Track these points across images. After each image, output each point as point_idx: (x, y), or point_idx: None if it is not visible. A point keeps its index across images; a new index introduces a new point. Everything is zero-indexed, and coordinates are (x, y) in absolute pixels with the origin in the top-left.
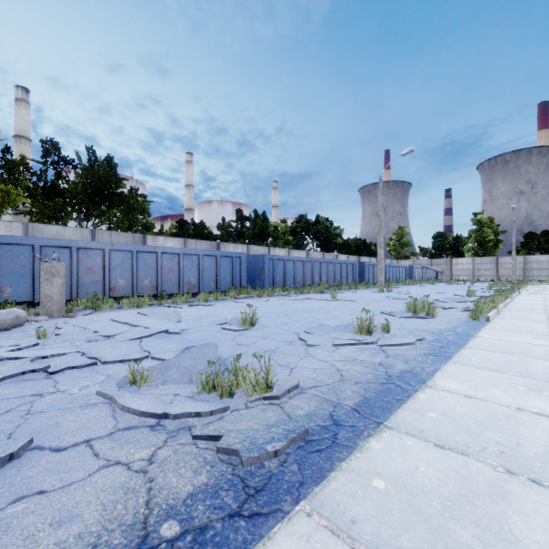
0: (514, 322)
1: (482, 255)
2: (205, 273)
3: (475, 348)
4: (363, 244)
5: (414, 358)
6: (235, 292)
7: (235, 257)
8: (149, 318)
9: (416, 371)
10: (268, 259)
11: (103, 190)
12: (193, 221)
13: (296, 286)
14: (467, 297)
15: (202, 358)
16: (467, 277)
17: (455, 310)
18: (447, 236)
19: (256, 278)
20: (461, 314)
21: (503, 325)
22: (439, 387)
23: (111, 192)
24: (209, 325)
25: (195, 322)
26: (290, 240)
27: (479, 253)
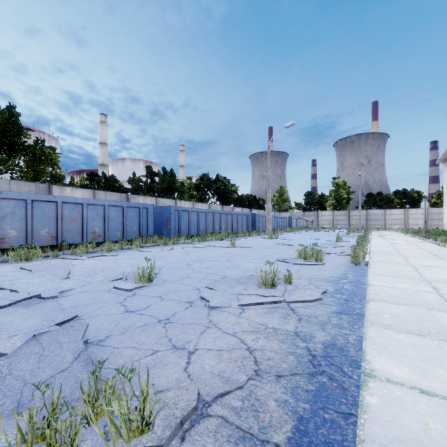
0: (387, 266)
1: (339, 209)
2: (111, 223)
3: (378, 300)
4: (254, 199)
5: (328, 319)
6: (141, 241)
7: (142, 208)
8: (31, 275)
9: (341, 344)
10: (174, 210)
11: (2, 138)
12: (104, 174)
13: (199, 234)
14: (336, 242)
15: (54, 353)
16: (328, 225)
17: (334, 254)
18: (314, 194)
19: (162, 227)
20: (341, 259)
21: (381, 270)
22: (381, 374)
23: (11, 141)
24: (101, 282)
25: (86, 278)
26: (194, 194)
27: (337, 208)
